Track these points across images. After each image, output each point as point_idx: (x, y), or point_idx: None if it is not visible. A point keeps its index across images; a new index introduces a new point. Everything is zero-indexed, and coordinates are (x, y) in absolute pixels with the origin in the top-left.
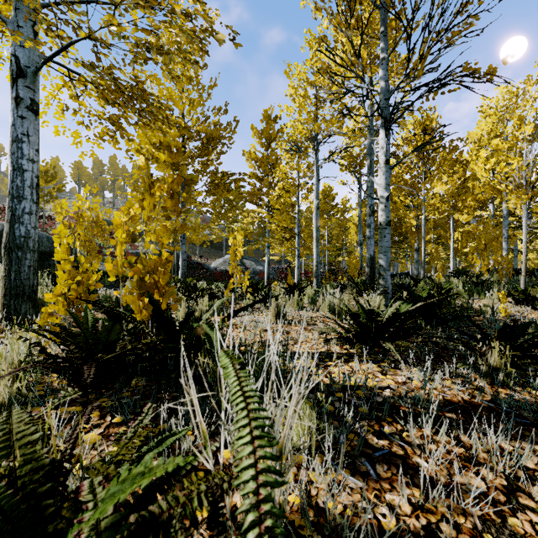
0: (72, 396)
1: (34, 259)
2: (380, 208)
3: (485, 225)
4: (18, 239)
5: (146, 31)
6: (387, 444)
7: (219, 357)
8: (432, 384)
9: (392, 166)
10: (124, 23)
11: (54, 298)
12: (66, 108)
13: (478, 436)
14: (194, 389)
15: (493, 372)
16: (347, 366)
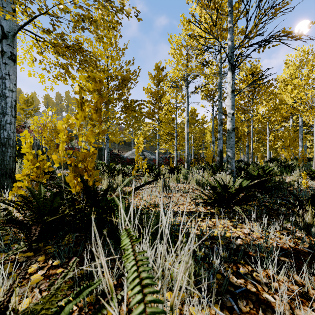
0: (23, 248)
1: (13, 152)
2: (228, 120)
3: (289, 131)
4: (3, 139)
5: (82, 8)
6: (243, 282)
7: (121, 236)
8: (269, 236)
9: (236, 94)
10: (68, 2)
11: (22, 177)
12: (35, 59)
13: (306, 276)
14: (103, 255)
15: (311, 228)
16: (210, 222)
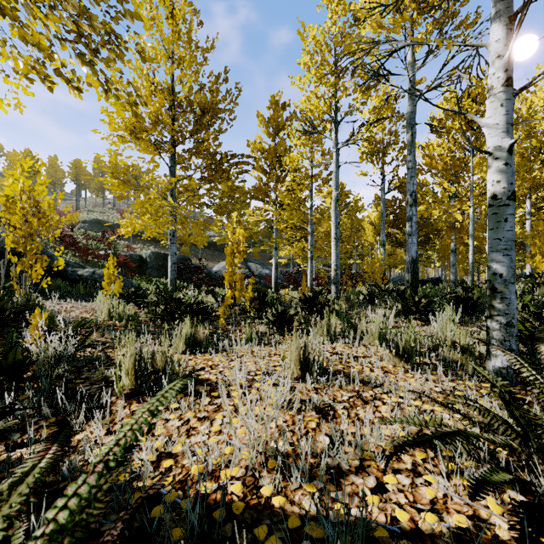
0: None
1: None
2: (494, 169)
3: None
4: None
5: None
6: None
7: None
8: None
9: (516, 92)
10: None
11: None
12: None
13: None
14: None
15: None
16: None
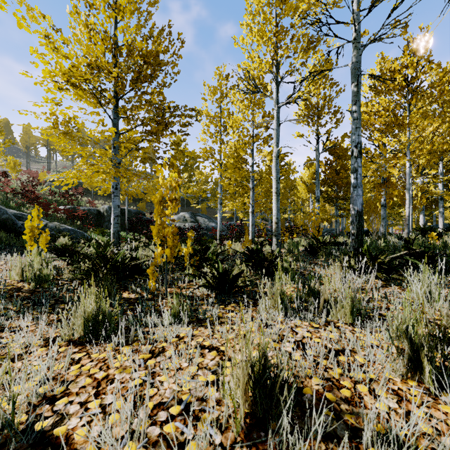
0: None
1: None
2: None
3: None
4: None
5: None
6: None
7: None
8: None
9: None
10: None
11: None
12: None
13: None
14: None
15: None
16: None
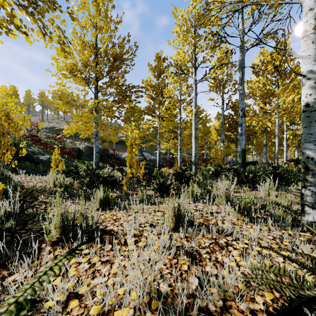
0: None
1: None
2: (307, 86)
3: None
4: None
5: None
6: None
7: None
8: None
9: None
10: None
11: None
12: None
13: None
14: None
15: None
16: None
